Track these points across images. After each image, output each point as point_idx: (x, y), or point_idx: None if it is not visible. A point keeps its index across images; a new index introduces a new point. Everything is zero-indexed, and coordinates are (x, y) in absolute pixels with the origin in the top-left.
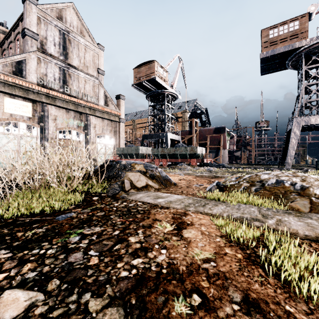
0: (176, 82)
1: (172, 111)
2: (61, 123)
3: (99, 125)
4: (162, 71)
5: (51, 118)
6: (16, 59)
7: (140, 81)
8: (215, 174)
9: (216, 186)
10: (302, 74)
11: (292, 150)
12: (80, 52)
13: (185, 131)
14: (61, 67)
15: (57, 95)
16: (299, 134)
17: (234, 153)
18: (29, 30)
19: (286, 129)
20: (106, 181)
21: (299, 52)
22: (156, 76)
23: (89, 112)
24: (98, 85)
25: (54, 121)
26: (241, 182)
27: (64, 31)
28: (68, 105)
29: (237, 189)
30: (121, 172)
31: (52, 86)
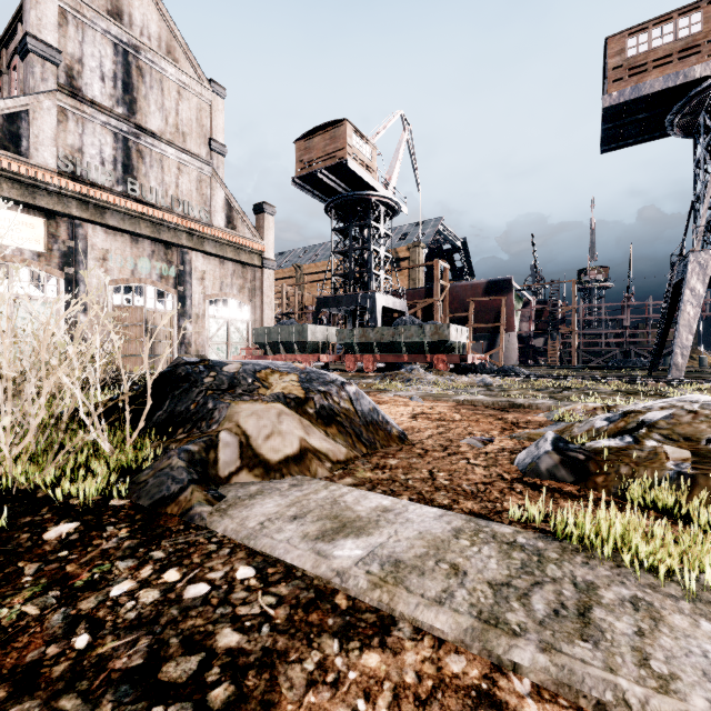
0: (395, 176)
1: (386, 243)
2: (118, 269)
3: (213, 274)
4: (363, 146)
5: (94, 257)
6: (4, 108)
7: (312, 170)
8: (508, 398)
9: (558, 456)
10: (707, 145)
11: (687, 332)
12: (168, 98)
13: (416, 290)
14: (118, 133)
15: (108, 200)
16: (704, 293)
17: (531, 342)
18: (38, 40)
19: (671, 282)
20: (157, 435)
21: (702, 89)
22: (349, 156)
23: (188, 243)
24: (211, 179)
25: (102, 264)
26: (651, 442)
27: (125, 47)
28: (137, 225)
29: (648, 474)
30: (216, 403)
31: (95, 178)
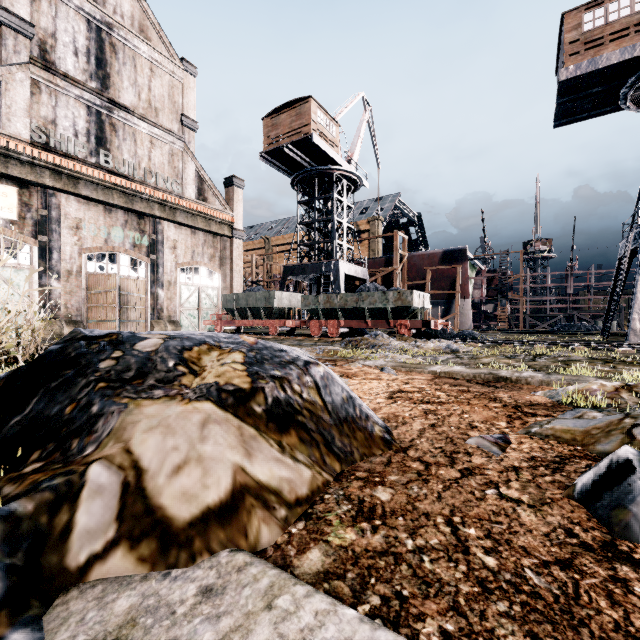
0: (357, 153)
1: (349, 215)
2: (91, 238)
3: (185, 243)
4: (327, 123)
5: (67, 225)
6: None
7: (278, 145)
8: (489, 369)
9: None
10: None
11: None
12: (140, 74)
13: (376, 260)
14: (91, 106)
15: (81, 170)
16: None
17: (483, 308)
18: (10, 13)
19: (627, 249)
20: None
21: None
22: (314, 132)
23: (161, 213)
24: (182, 153)
25: (75, 233)
26: None
27: (98, 23)
28: (110, 195)
29: None
30: (104, 405)
31: (68, 149)
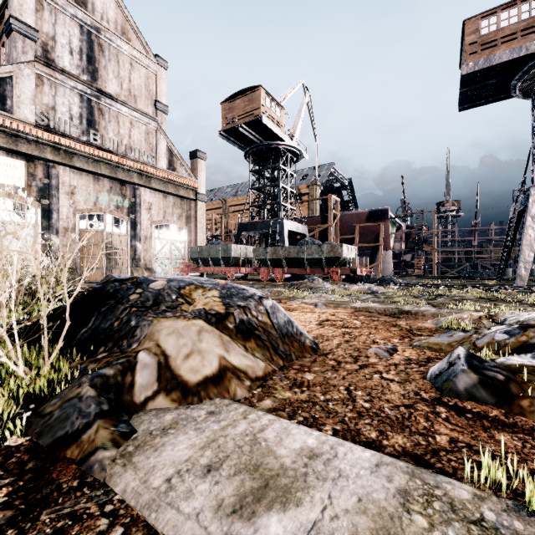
0: (298, 131)
1: (291, 181)
2: (83, 201)
3: (158, 205)
4: (273, 107)
5: (64, 191)
6: None
7: (234, 125)
8: (396, 305)
9: (476, 376)
10: None
11: (529, 250)
12: (122, 68)
13: (314, 218)
14: (83, 95)
15: (76, 147)
16: None
17: (402, 257)
18: (19, 21)
19: (515, 211)
20: (79, 353)
21: None
22: (263, 114)
23: (139, 181)
24: (156, 132)
25: (70, 197)
26: None
27: (89, 28)
28: (98, 167)
29: None
30: (138, 321)
31: (65, 130)
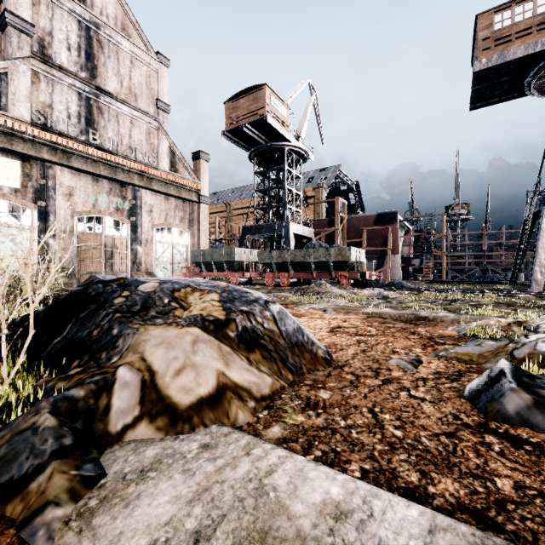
0: (304, 131)
1: (297, 183)
2: (82, 203)
3: (159, 207)
4: (279, 106)
5: (62, 193)
6: None
7: (238, 125)
8: (411, 310)
9: (529, 396)
10: None
11: None
12: (122, 66)
13: (321, 221)
14: (81, 93)
15: (73, 147)
16: None
17: (411, 262)
18: (14, 15)
19: (530, 213)
20: (48, 368)
21: None
22: (268, 114)
23: (139, 182)
24: (157, 131)
25: (68, 199)
26: None
27: (88, 23)
28: (97, 167)
29: None
30: (121, 328)
31: (63, 129)
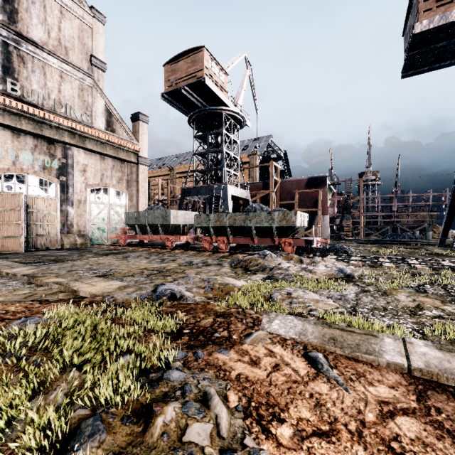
0: (241, 100)
1: (235, 148)
2: None
3: (94, 167)
4: (217, 71)
5: None
6: None
7: (177, 87)
8: None
9: None
10: None
11: None
12: (50, 15)
13: (256, 184)
14: None
15: None
16: None
17: (335, 221)
18: None
19: None
20: None
21: None
22: (207, 76)
23: (70, 140)
24: (92, 89)
25: None
26: None
27: None
28: (17, 121)
29: None
30: None
31: None
